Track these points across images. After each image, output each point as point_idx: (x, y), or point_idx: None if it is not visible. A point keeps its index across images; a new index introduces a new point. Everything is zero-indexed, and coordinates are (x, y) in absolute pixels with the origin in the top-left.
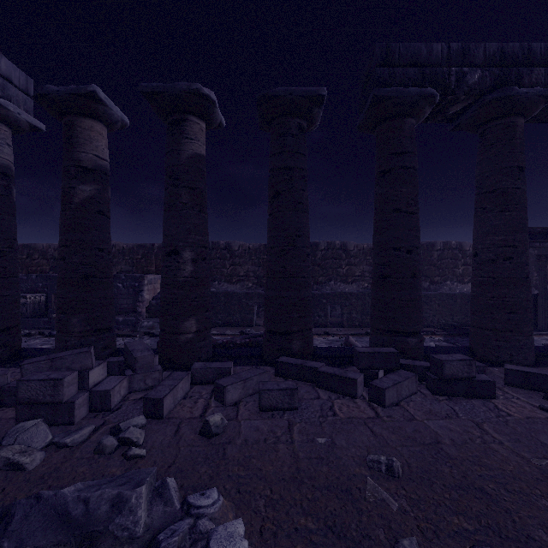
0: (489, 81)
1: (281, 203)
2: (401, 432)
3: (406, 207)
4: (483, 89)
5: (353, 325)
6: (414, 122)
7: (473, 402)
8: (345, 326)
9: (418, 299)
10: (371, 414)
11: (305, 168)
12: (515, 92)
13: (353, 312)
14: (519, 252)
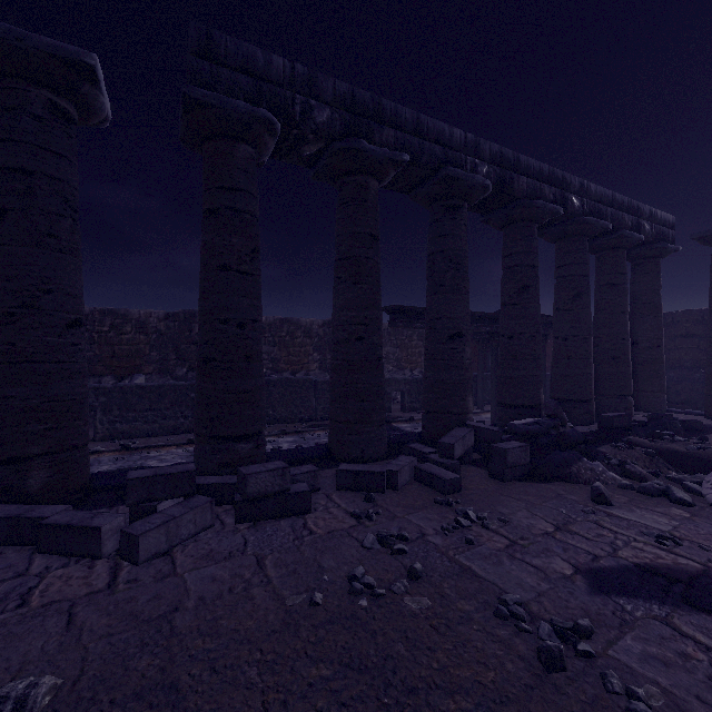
0: (339, 126)
1: (6, 230)
2: (125, 609)
3: (237, 264)
4: (333, 133)
5: None
6: (254, 151)
7: (280, 524)
8: None
9: (254, 390)
10: (99, 586)
11: (66, 179)
12: (362, 146)
13: None
14: (370, 331)
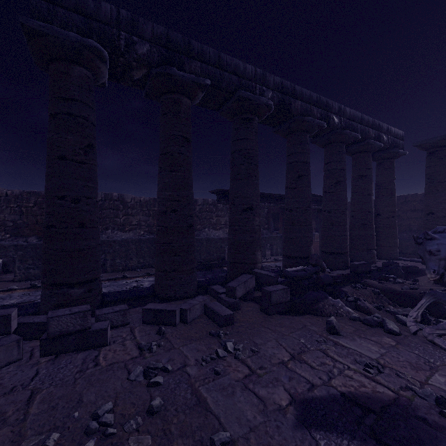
0: (157, 57)
1: None
2: None
3: (72, 155)
4: (151, 62)
5: (117, 270)
6: (89, 73)
7: (76, 357)
8: (109, 272)
9: (86, 248)
10: None
11: None
12: (173, 72)
13: (117, 258)
14: (182, 205)
